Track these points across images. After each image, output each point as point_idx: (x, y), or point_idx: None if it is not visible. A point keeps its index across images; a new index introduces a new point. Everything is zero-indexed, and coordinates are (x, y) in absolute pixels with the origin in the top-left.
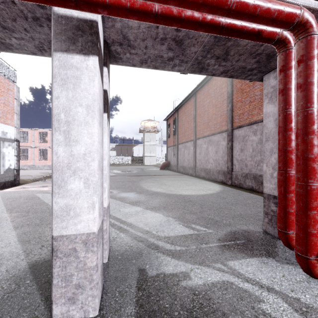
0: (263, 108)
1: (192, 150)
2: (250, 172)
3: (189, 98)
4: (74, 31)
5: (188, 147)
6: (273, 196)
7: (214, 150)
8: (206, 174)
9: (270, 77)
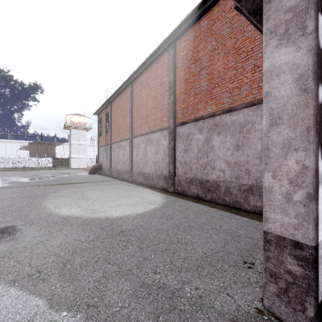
0: (265, 59)
1: (128, 150)
2: (195, 176)
3: (124, 88)
4: None
5: (123, 147)
6: (292, 241)
7: (153, 151)
8: (145, 179)
9: None
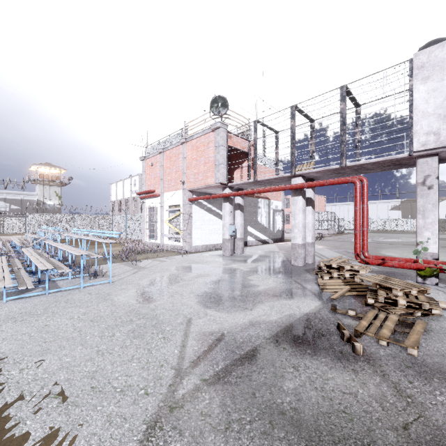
0: None
1: None
2: None
3: None
4: (296, 190)
5: None
6: None
7: None
8: None
9: None
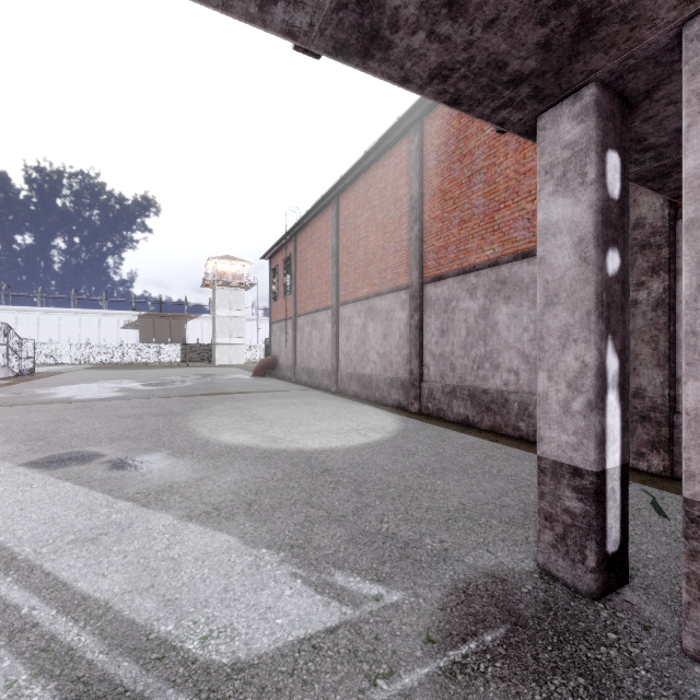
0: (539, 210)
1: (330, 330)
2: (462, 382)
3: (322, 208)
4: None
5: (319, 323)
6: (571, 467)
7: (380, 332)
8: (363, 387)
9: (560, 117)
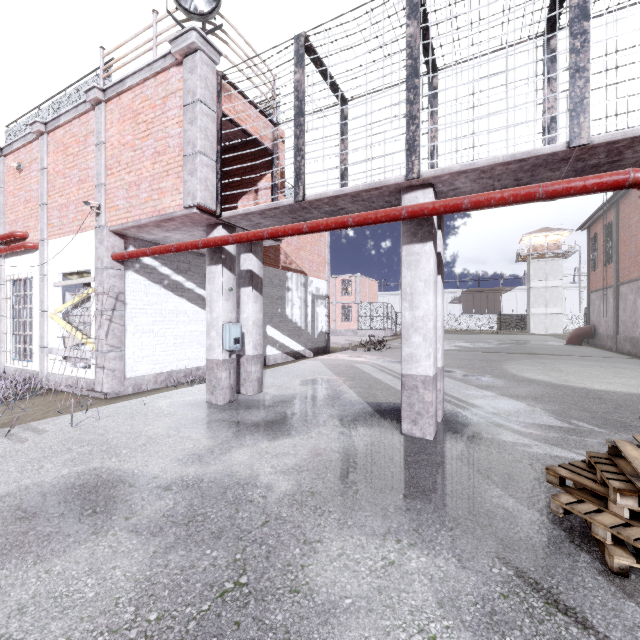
0: None
1: None
2: None
3: None
4: (416, 227)
5: None
6: None
7: None
8: None
9: None
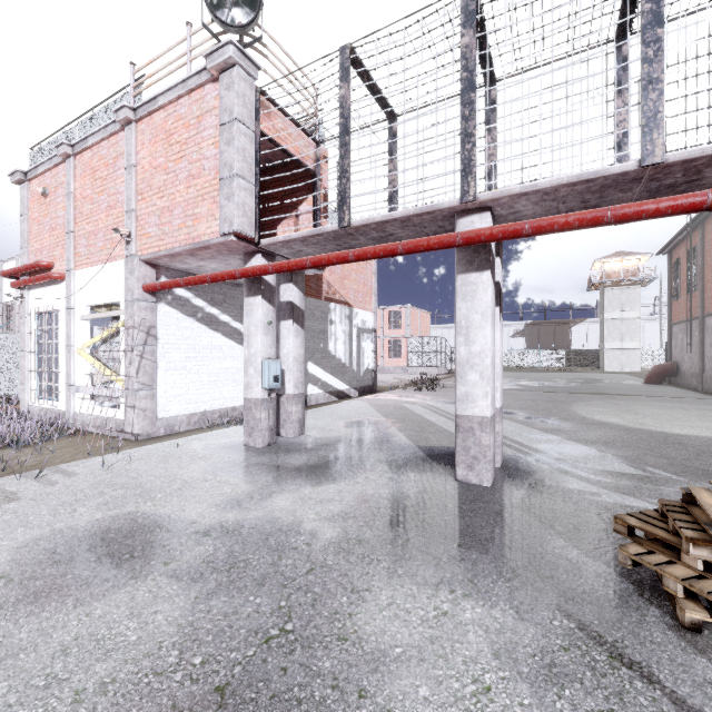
0: None
1: None
2: None
3: None
4: (472, 254)
5: None
6: None
7: None
8: None
9: None
